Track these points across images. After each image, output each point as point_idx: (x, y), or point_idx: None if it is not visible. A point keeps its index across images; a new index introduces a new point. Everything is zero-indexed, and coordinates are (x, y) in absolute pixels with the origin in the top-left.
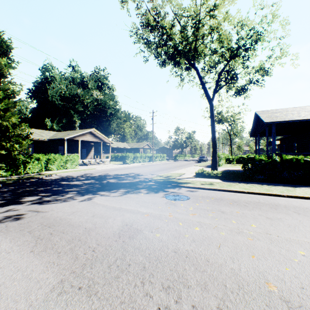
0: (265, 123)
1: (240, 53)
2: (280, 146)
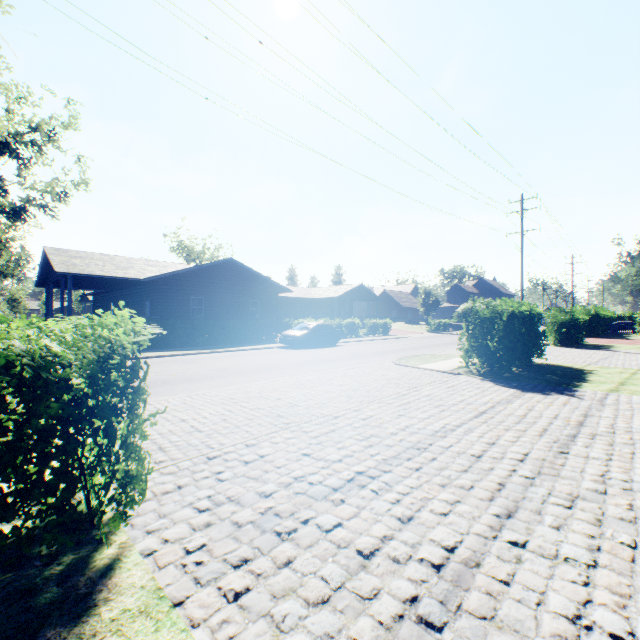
0: (58, 273)
1: (14, 151)
2: (95, 305)
